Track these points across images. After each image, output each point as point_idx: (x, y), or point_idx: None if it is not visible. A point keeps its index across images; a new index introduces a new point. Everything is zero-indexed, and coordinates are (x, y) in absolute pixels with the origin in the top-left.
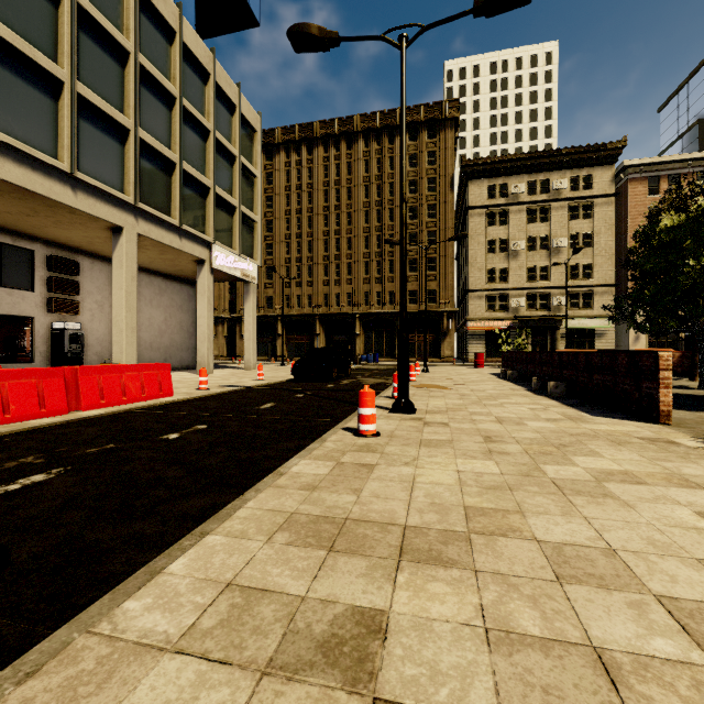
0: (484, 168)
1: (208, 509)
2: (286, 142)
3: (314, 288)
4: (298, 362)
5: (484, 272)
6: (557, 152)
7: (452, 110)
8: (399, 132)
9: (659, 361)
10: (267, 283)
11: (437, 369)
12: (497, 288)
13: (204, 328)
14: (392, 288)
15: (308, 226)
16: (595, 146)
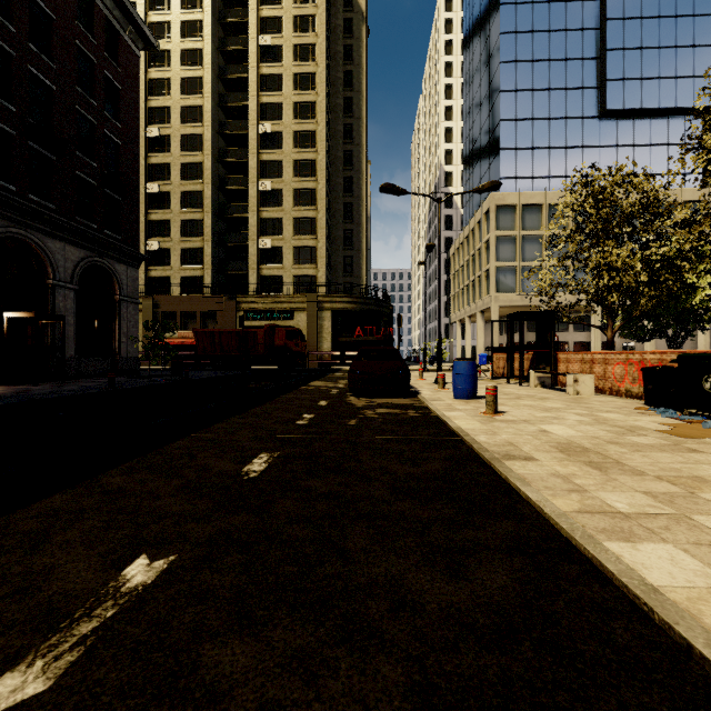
0: None
1: None
2: None
3: None
4: None
5: None
6: None
7: None
8: None
9: None
10: None
11: None
12: None
13: (701, 342)
14: None
15: None
16: None
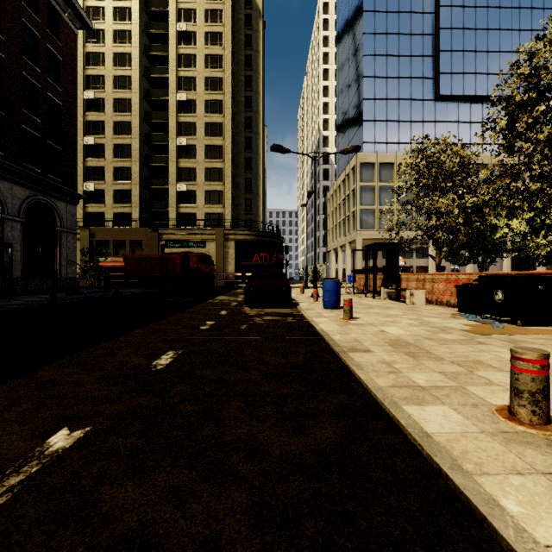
0: None
1: None
2: None
3: None
4: None
5: None
6: None
7: None
8: None
9: None
10: None
11: None
12: None
13: (505, 266)
14: None
15: None
16: None
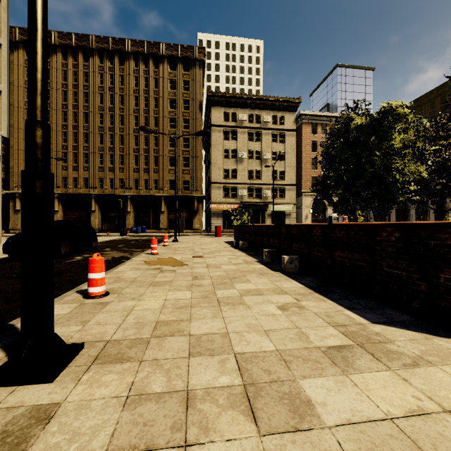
0: (222, 100)
1: None
2: (63, 46)
3: (90, 173)
4: (11, 237)
5: (222, 170)
6: (265, 98)
7: (201, 54)
8: (162, 61)
9: None
10: None
11: (187, 238)
12: (230, 182)
13: None
14: (156, 177)
15: (85, 120)
16: (286, 99)
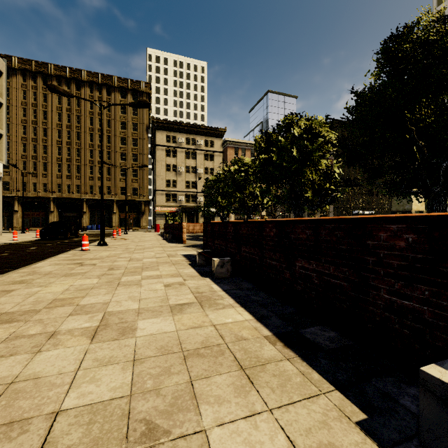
0: (164, 125)
1: (37, 262)
2: (23, 69)
3: (48, 179)
4: (44, 229)
5: (164, 181)
6: (199, 126)
7: (147, 88)
8: (114, 90)
9: (183, 226)
10: (4, 171)
11: (134, 232)
12: (171, 190)
13: None
14: (109, 185)
15: (43, 134)
16: (214, 128)
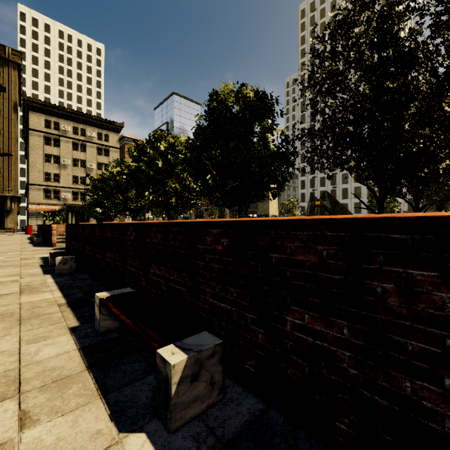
0: (42, 107)
1: None
2: None
3: None
4: None
5: (42, 173)
6: (90, 116)
7: (15, 57)
8: None
9: (52, 228)
10: None
11: None
12: (52, 185)
13: None
14: None
15: None
16: (110, 121)
